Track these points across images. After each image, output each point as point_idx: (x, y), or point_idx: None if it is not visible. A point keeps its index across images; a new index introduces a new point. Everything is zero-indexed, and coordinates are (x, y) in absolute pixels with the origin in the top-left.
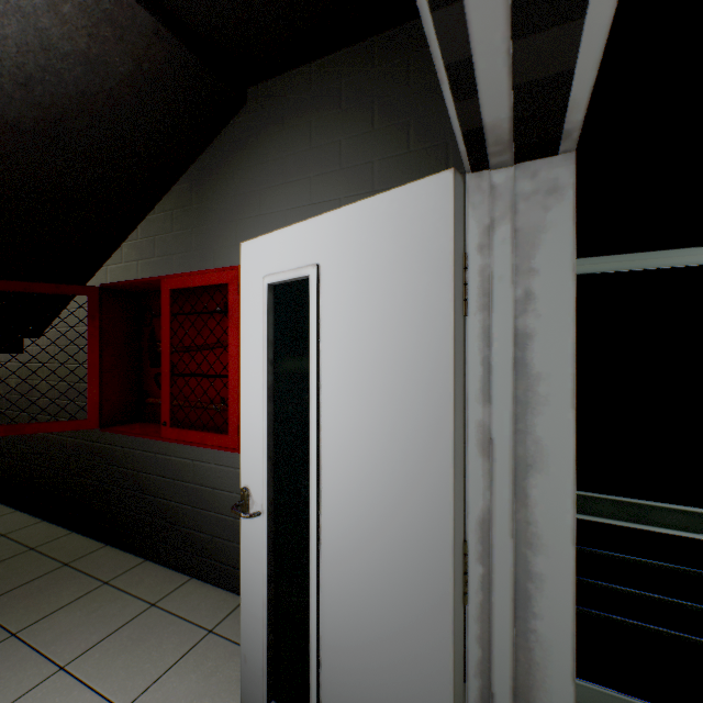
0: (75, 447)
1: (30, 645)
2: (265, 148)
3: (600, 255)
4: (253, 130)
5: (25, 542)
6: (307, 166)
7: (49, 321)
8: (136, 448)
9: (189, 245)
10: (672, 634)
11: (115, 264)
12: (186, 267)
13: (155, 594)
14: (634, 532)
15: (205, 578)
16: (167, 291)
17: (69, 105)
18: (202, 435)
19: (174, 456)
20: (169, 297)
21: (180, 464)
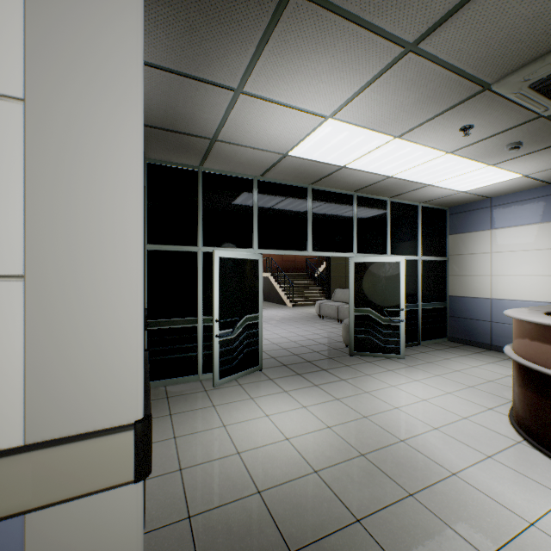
0: None
1: None
2: None
3: (162, 244)
4: None
5: None
6: None
7: None
8: None
9: None
10: (181, 355)
11: None
12: None
13: None
14: (171, 329)
15: None
16: None
17: None
18: None
19: None
20: None
21: None
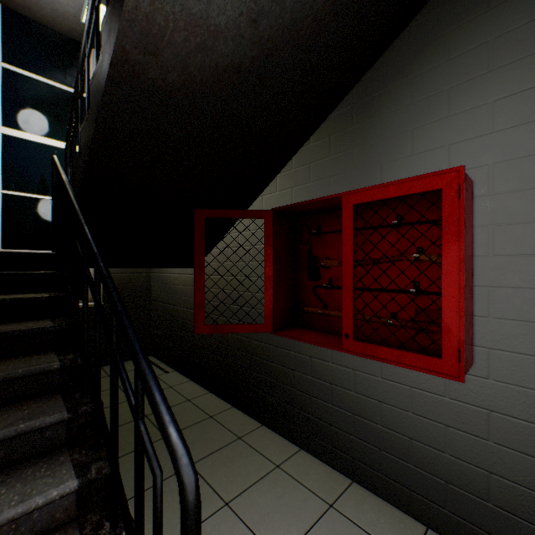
0: (234, 341)
1: (243, 521)
2: (456, 41)
3: None
4: (437, 27)
5: (204, 409)
6: (533, 39)
7: (215, 243)
8: (290, 349)
9: (348, 165)
10: None
11: (270, 193)
12: (344, 186)
13: (326, 493)
14: None
15: (369, 487)
16: (348, 207)
17: (280, 38)
18: (398, 353)
19: (330, 362)
20: (351, 212)
21: (338, 370)
